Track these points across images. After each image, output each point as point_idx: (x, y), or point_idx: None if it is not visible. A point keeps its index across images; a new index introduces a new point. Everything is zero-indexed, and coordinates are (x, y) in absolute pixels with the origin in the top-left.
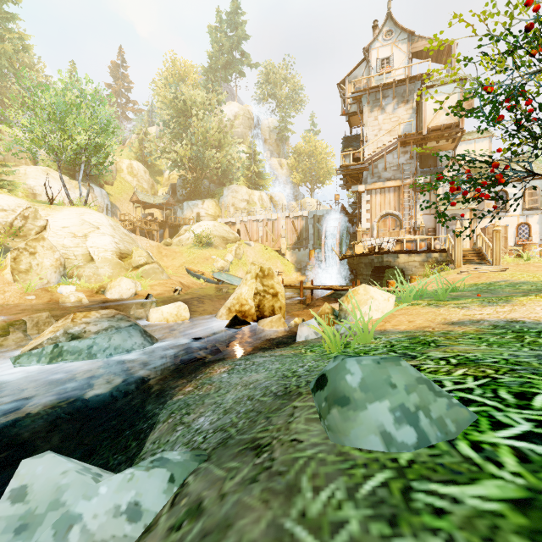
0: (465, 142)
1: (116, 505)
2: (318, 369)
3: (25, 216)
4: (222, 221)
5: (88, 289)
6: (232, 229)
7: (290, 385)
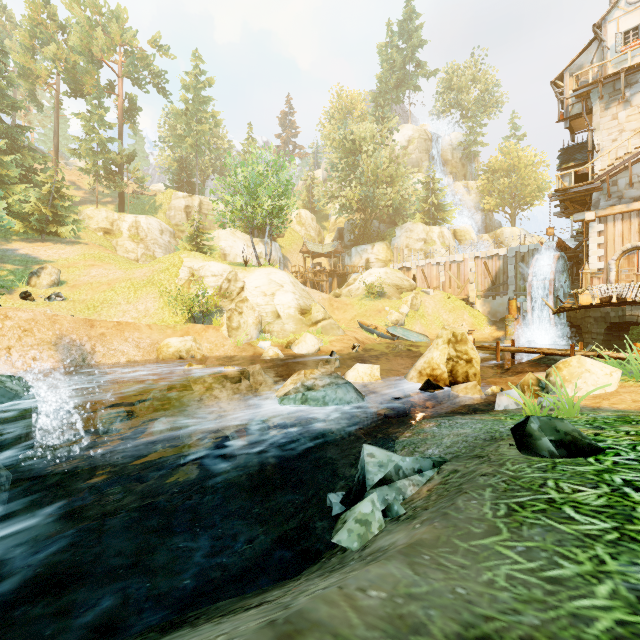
0: None
1: (413, 468)
2: None
3: (229, 279)
4: (394, 267)
5: (279, 344)
6: (406, 276)
7: (494, 435)
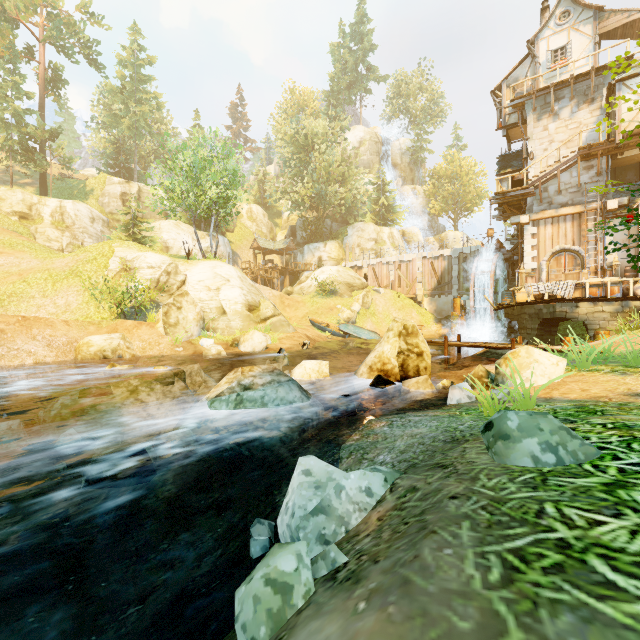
0: None
1: (359, 486)
2: (478, 427)
3: (168, 272)
4: (346, 265)
5: (223, 341)
6: (358, 274)
7: (455, 436)
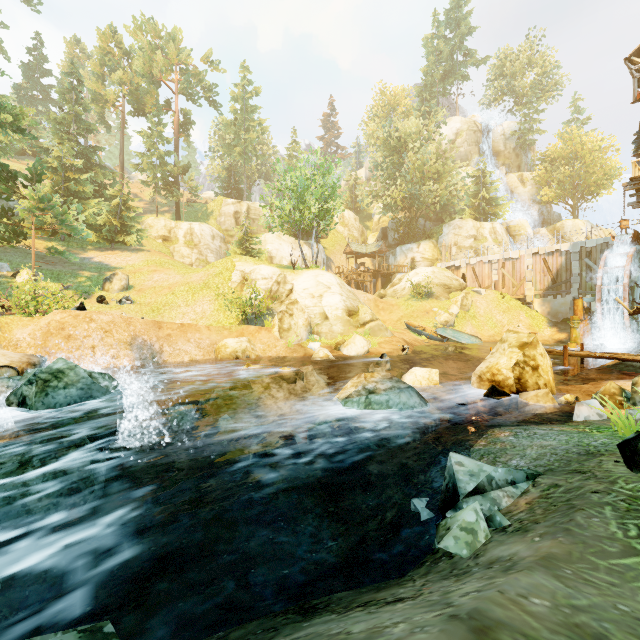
0: None
1: (506, 479)
2: (613, 444)
3: (278, 282)
4: (442, 266)
5: (327, 345)
6: (455, 275)
7: (589, 450)
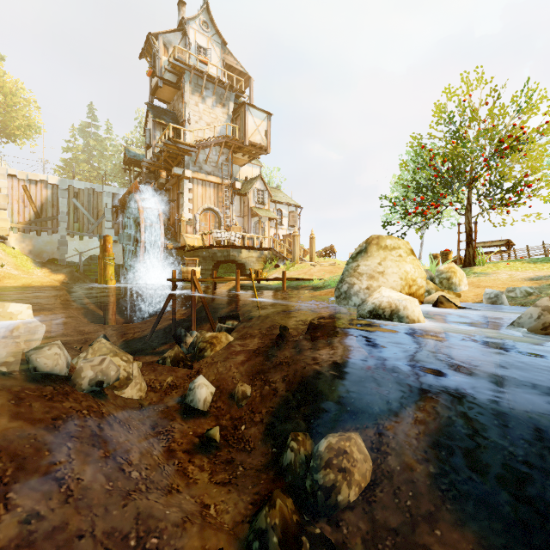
0: (247, 164)
1: None
2: None
3: None
4: None
5: None
6: None
7: None
